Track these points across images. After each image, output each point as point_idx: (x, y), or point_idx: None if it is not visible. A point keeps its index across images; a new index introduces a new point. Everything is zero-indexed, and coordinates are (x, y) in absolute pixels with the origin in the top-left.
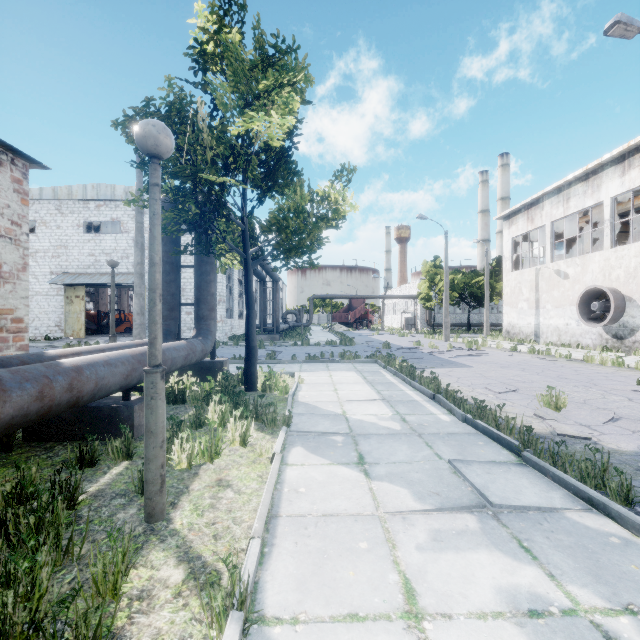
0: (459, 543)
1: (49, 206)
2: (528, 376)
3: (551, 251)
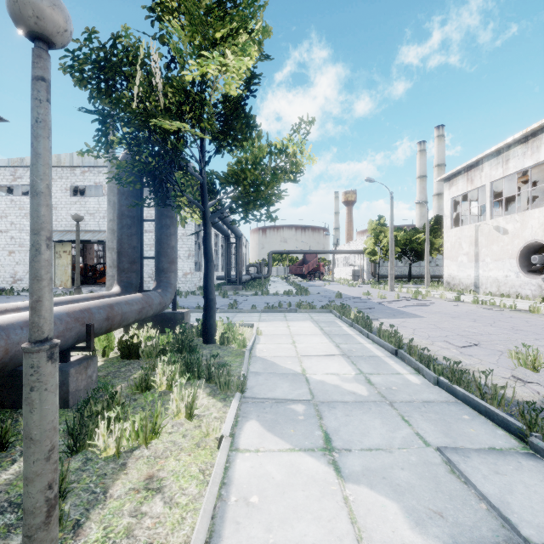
0: None
1: None
2: (482, 327)
3: (490, 209)
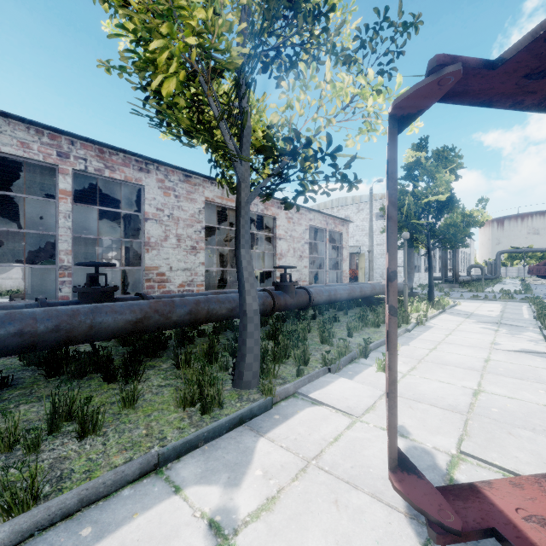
0: (480, 324)
1: None
2: None
3: None
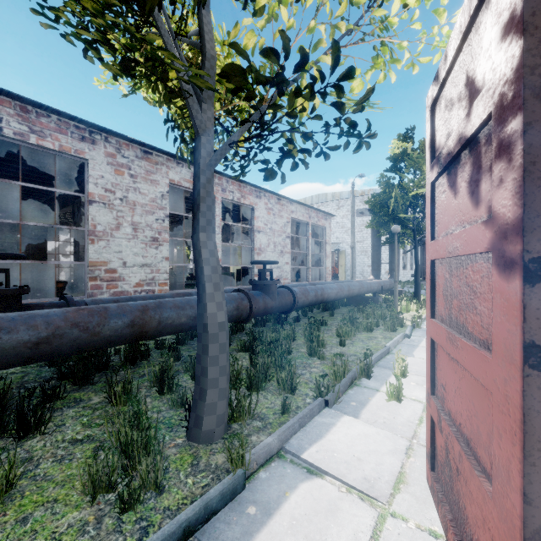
0: None
1: None
2: None
3: None
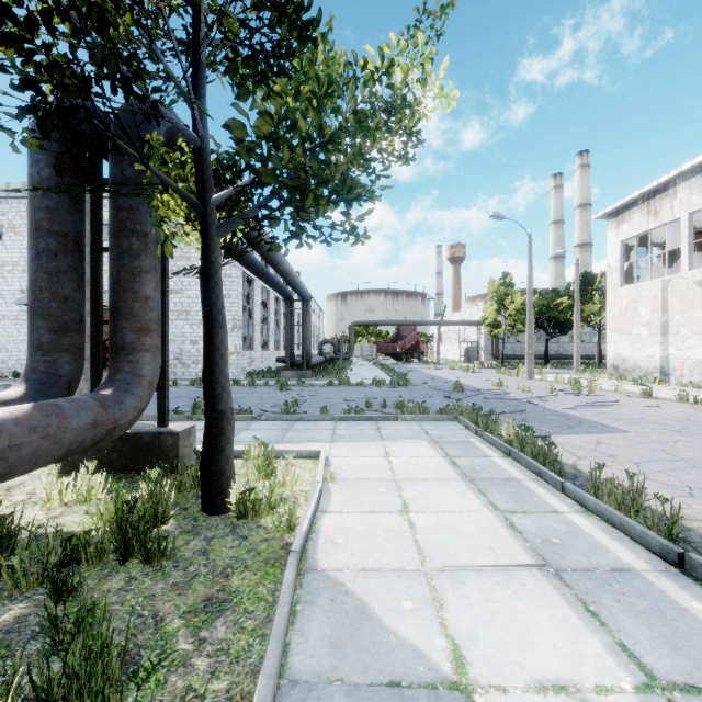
0: None
1: (19, 206)
2: None
3: (689, 254)
